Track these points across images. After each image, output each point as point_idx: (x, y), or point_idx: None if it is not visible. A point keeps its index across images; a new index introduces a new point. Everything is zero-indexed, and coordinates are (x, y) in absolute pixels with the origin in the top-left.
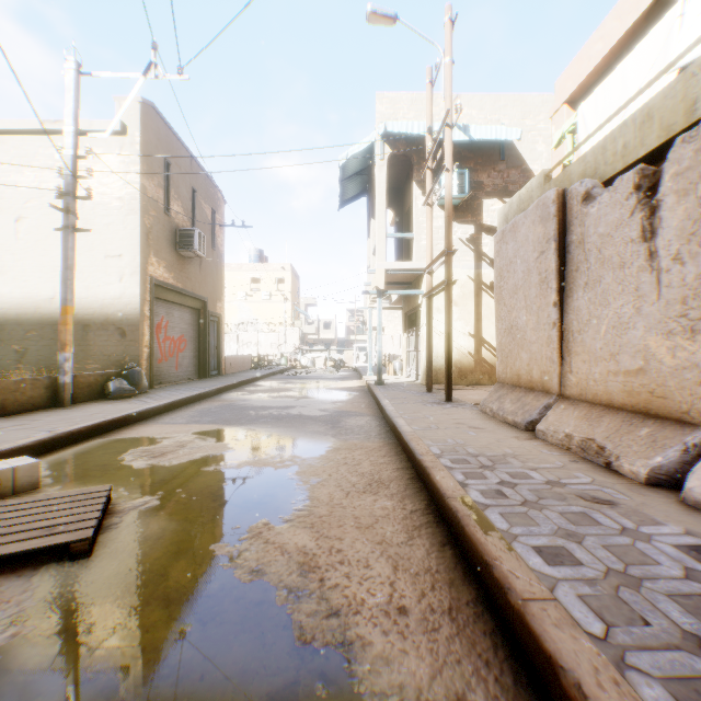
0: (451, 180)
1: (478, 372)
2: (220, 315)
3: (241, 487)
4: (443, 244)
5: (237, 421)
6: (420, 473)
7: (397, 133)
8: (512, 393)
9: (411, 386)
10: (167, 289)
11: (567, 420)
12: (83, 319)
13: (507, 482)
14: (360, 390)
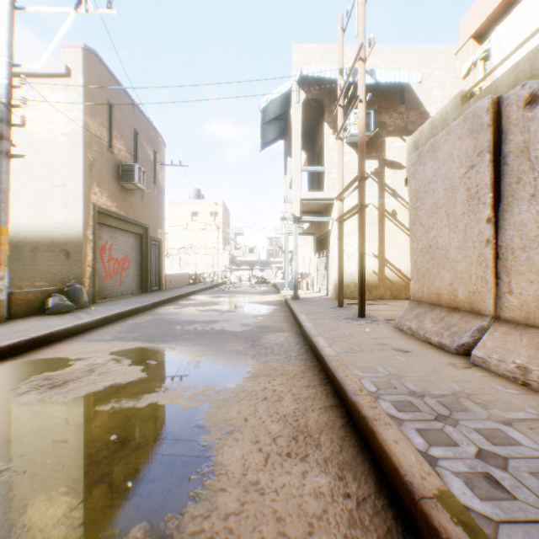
0: (364, 110)
1: (381, 289)
2: (161, 240)
3: (131, 444)
4: (350, 177)
5: (160, 337)
6: (355, 420)
7: (310, 79)
8: (431, 312)
9: (323, 300)
10: (110, 216)
11: (515, 347)
12: (32, 241)
13: (488, 453)
14: (279, 304)
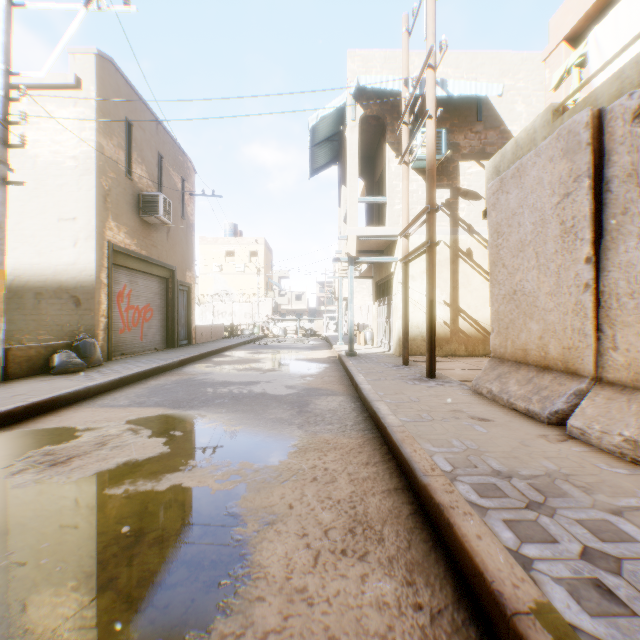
0: (434, 128)
1: (454, 343)
2: (190, 285)
3: (147, 538)
4: (417, 209)
5: (188, 402)
6: (426, 507)
7: (369, 92)
8: (516, 372)
9: (384, 357)
10: (129, 256)
11: (622, 416)
12: (35, 286)
13: (596, 552)
14: (331, 361)
